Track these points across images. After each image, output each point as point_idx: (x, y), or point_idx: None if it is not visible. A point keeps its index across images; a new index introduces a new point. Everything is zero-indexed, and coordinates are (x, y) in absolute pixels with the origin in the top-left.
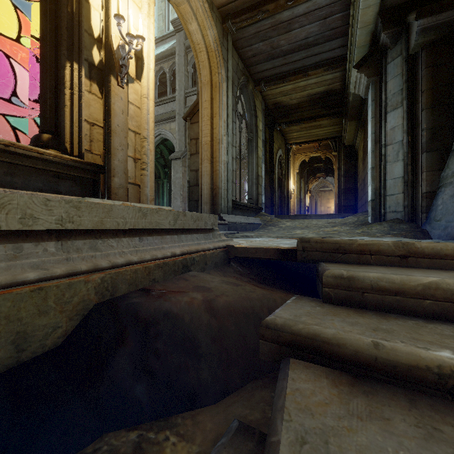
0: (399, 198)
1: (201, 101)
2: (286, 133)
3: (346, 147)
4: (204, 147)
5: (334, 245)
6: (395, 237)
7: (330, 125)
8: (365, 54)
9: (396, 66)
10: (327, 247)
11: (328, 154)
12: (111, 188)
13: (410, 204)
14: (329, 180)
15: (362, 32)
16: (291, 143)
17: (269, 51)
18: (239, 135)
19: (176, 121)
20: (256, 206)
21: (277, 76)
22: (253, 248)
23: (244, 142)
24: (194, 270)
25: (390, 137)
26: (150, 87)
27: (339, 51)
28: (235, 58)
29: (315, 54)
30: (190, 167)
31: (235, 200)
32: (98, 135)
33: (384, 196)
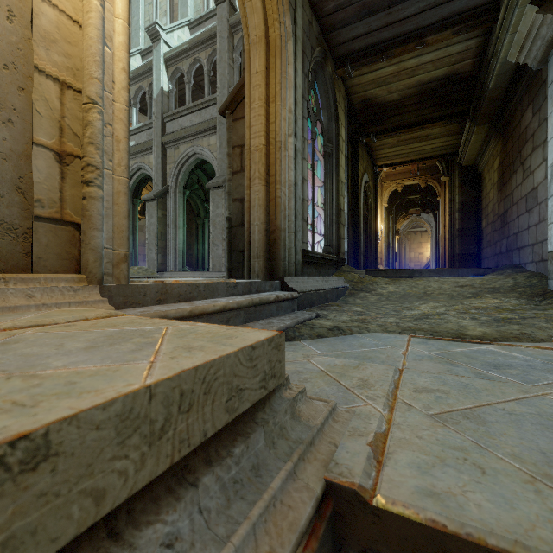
0: None
1: (249, 75)
2: (375, 149)
3: (463, 168)
4: (254, 157)
5: None
6: None
7: (442, 136)
8: None
9: None
10: None
11: (430, 182)
12: None
13: None
14: (424, 218)
15: None
16: (381, 165)
17: None
18: (311, 144)
19: (217, 133)
20: (337, 257)
21: (373, 49)
22: (480, 549)
23: (318, 157)
24: None
25: None
26: None
27: None
28: (306, 11)
29: (442, 3)
30: (231, 195)
31: (306, 249)
32: None
33: None
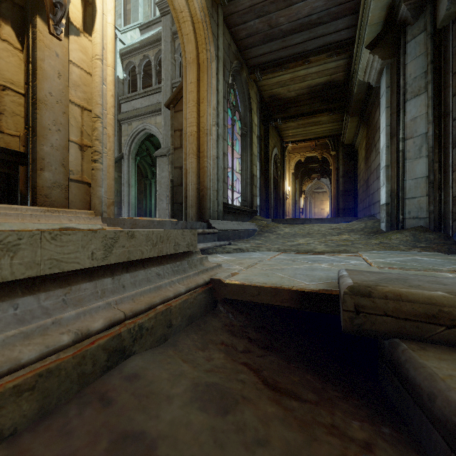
0: (421, 201)
1: (186, 83)
2: (282, 129)
3: (345, 146)
4: (189, 139)
5: (427, 306)
6: (428, 252)
7: (329, 122)
8: (380, 32)
9: (418, 44)
10: (410, 311)
11: (324, 154)
12: (37, 187)
13: (437, 209)
14: (324, 181)
15: (377, 6)
16: (287, 141)
17: (266, 30)
18: (231, 128)
19: (162, 114)
20: (251, 209)
21: (275, 62)
22: (254, 287)
23: (237, 137)
24: (142, 349)
25: (410, 129)
26: (107, 48)
27: (345, 33)
28: (226, 37)
29: (318, 37)
30: (173, 164)
31: (226, 203)
32: (14, 106)
33: (403, 199)
